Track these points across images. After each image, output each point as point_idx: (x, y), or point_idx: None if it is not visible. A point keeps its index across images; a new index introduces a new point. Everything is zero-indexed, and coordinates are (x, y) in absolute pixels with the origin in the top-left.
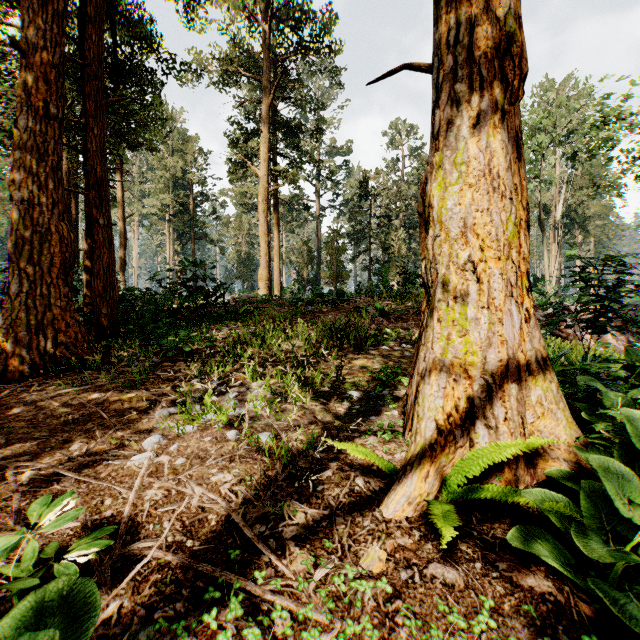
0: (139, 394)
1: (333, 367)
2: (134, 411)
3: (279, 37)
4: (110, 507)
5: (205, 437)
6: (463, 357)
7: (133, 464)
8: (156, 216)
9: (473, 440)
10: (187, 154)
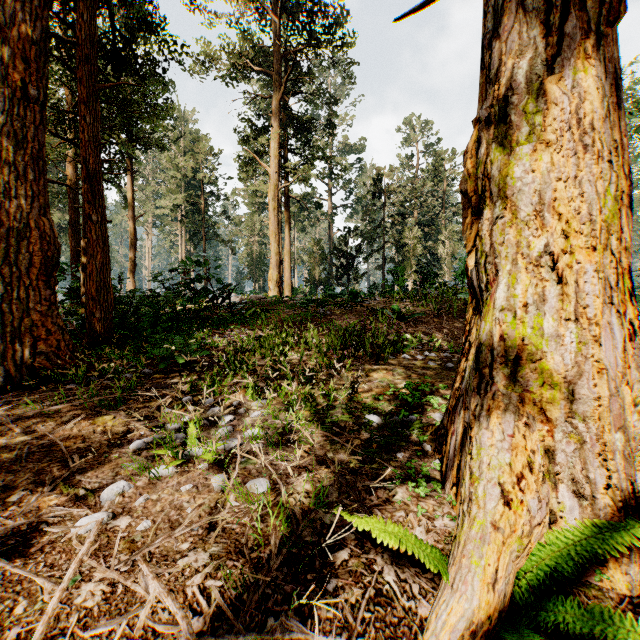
0: (117, 417)
1: (348, 386)
2: (105, 441)
3: (290, 30)
4: (19, 620)
5: (183, 484)
6: (538, 391)
7: (75, 534)
8: (169, 217)
9: (555, 513)
10: (198, 154)
